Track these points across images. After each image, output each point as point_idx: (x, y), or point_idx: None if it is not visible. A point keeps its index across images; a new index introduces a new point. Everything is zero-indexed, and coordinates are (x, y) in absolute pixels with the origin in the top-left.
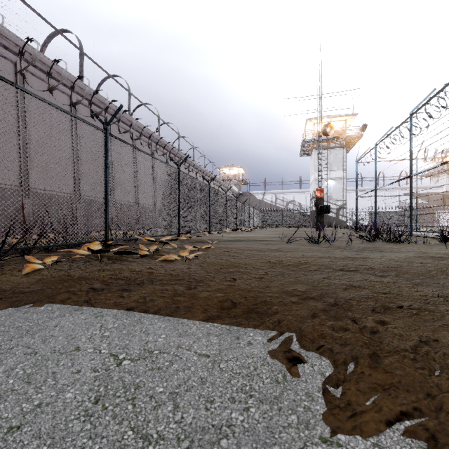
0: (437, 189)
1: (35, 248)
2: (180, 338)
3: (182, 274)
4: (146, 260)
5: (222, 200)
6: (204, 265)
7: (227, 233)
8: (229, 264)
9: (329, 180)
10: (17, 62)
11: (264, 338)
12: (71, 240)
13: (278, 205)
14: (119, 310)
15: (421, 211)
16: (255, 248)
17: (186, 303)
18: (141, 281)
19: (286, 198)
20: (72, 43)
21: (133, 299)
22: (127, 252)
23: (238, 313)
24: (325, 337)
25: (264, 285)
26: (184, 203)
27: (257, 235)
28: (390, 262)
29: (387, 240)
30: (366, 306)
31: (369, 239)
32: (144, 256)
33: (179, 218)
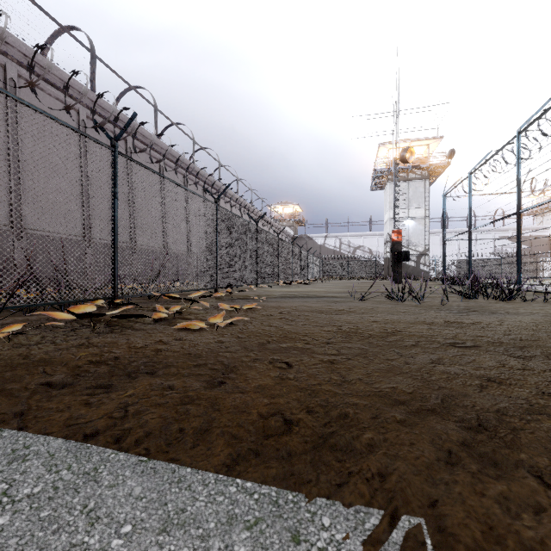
0: (542, 232)
1: (6, 308)
2: (164, 537)
3: (207, 354)
4: (160, 327)
5: (273, 245)
6: (243, 336)
7: (280, 287)
8: (281, 334)
9: (407, 220)
10: (7, 65)
11: (356, 537)
12: (62, 298)
13: (343, 251)
14: (67, 440)
15: (523, 259)
16: (316, 308)
17: (200, 421)
18: (135, 369)
19: (353, 242)
20: (81, 42)
21: (105, 412)
22: (132, 315)
23: (296, 447)
24: (504, 541)
25: (338, 378)
26: (224, 247)
27: (317, 289)
28: (518, 330)
29: (493, 297)
30: (547, 436)
31: (468, 295)
32: (160, 320)
33: (216, 267)
